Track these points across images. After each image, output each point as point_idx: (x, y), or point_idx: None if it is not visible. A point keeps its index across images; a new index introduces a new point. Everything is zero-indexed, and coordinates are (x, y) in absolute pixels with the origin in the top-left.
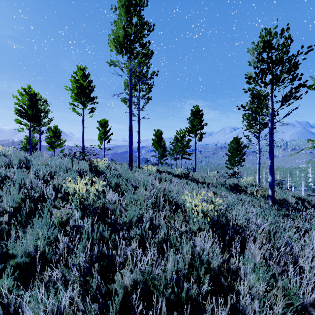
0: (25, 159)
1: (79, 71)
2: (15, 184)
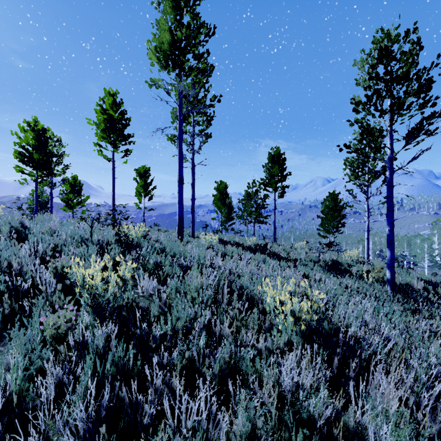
0: (21, 225)
1: (108, 97)
2: None
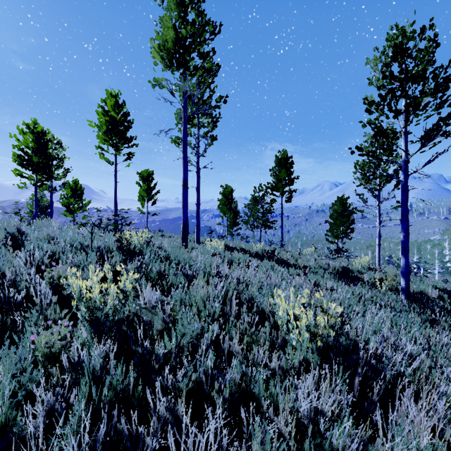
0: (18, 231)
1: (110, 99)
2: None
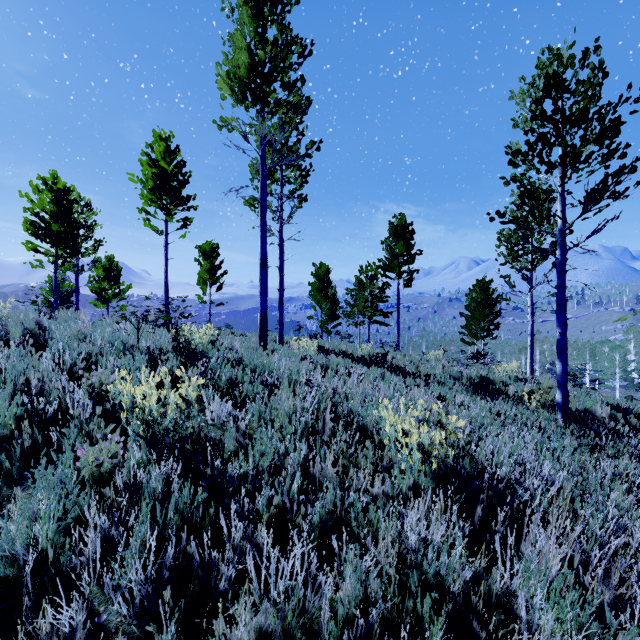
0: (39, 326)
1: (159, 143)
2: (3, 385)
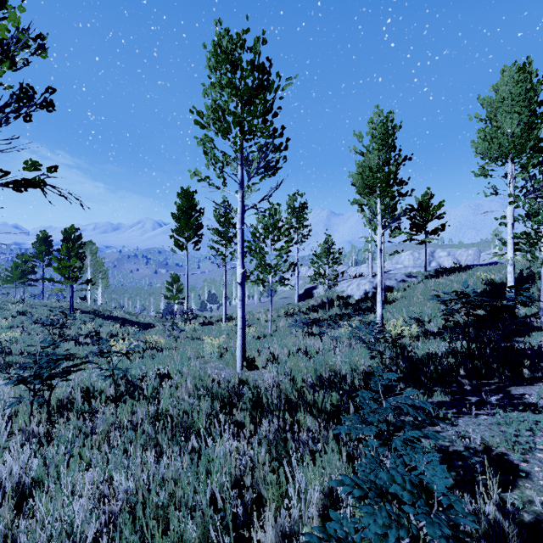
0: None
1: None
2: None
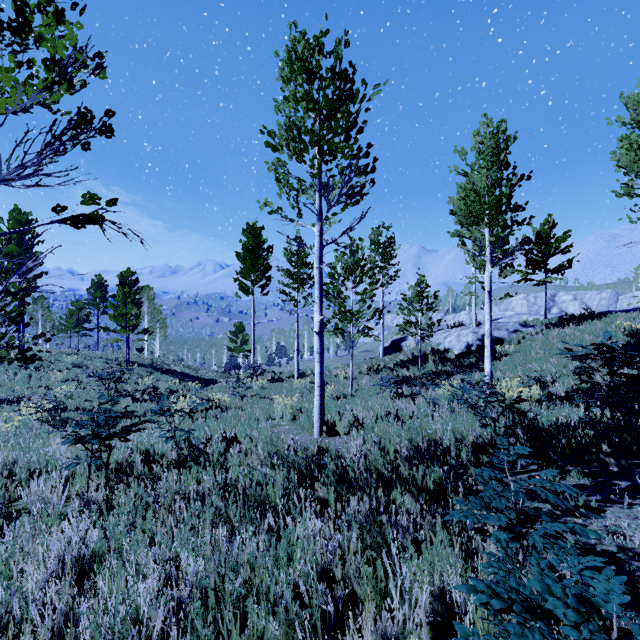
0: None
1: None
2: None
